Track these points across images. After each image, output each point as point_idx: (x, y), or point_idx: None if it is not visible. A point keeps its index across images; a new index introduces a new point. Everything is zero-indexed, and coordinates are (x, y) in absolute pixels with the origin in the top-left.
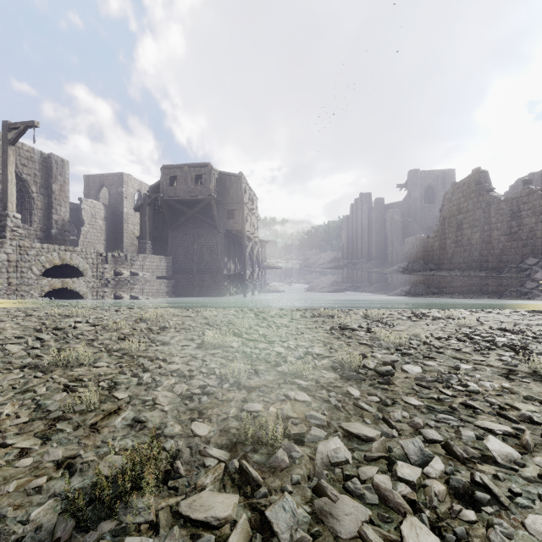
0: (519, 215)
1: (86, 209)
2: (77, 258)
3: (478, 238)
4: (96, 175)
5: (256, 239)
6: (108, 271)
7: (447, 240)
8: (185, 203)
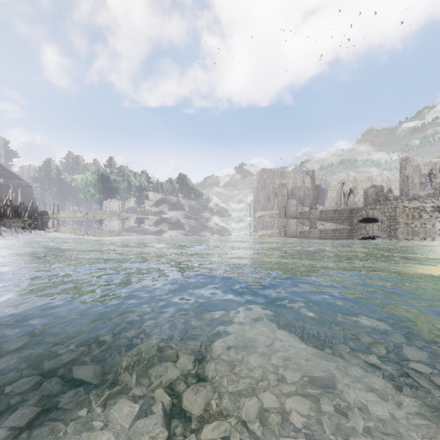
0: None
1: None
2: None
3: None
4: None
5: None
6: None
7: None
8: None
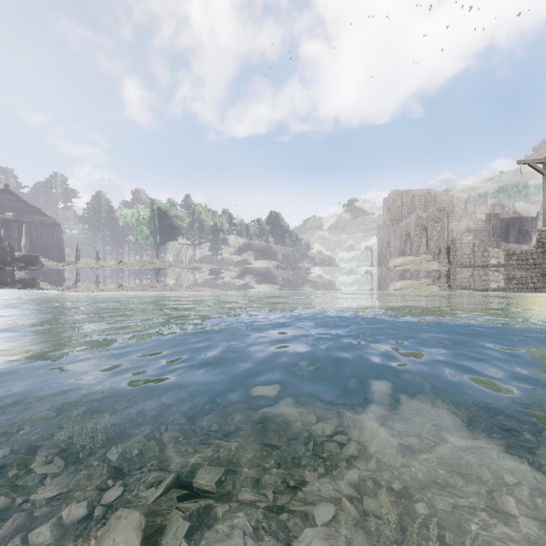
0: None
1: None
2: None
3: None
4: None
5: None
6: None
7: None
8: None
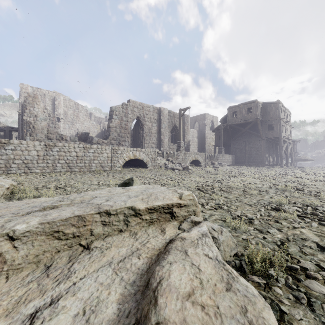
0: None
1: (190, 134)
2: (199, 157)
3: None
4: (193, 117)
5: (289, 141)
6: (209, 162)
7: None
8: (240, 125)
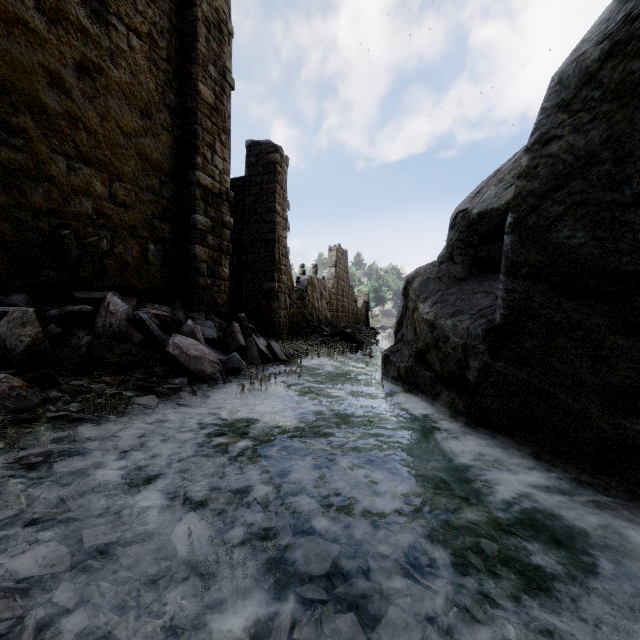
0: (352, 299)
1: None
2: None
3: (347, 308)
4: None
5: None
6: None
7: (339, 303)
8: None
